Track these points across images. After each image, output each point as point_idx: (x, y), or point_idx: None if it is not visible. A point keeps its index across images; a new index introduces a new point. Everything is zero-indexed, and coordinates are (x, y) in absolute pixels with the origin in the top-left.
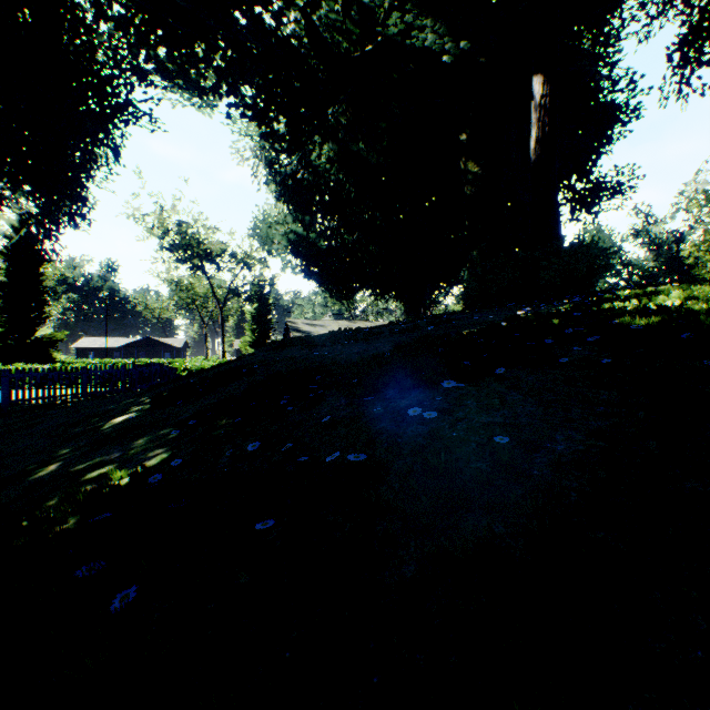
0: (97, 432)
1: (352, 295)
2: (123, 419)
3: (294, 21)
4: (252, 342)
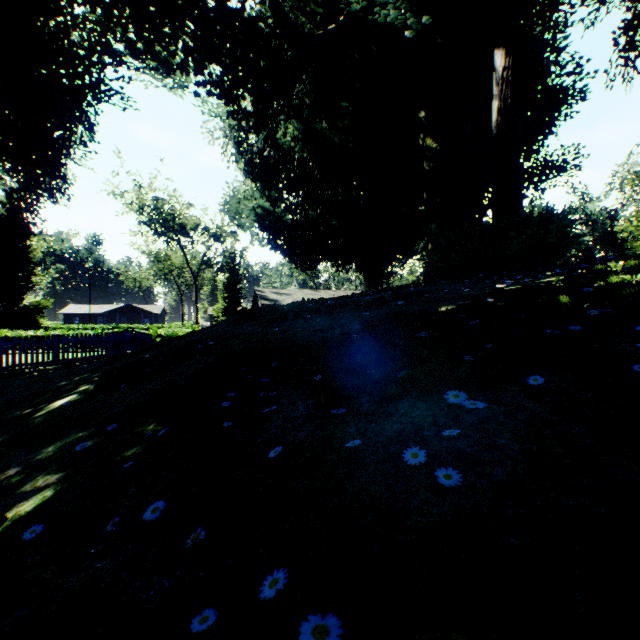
0: (26, 420)
1: (315, 266)
2: (60, 404)
3: (260, 2)
4: (224, 309)
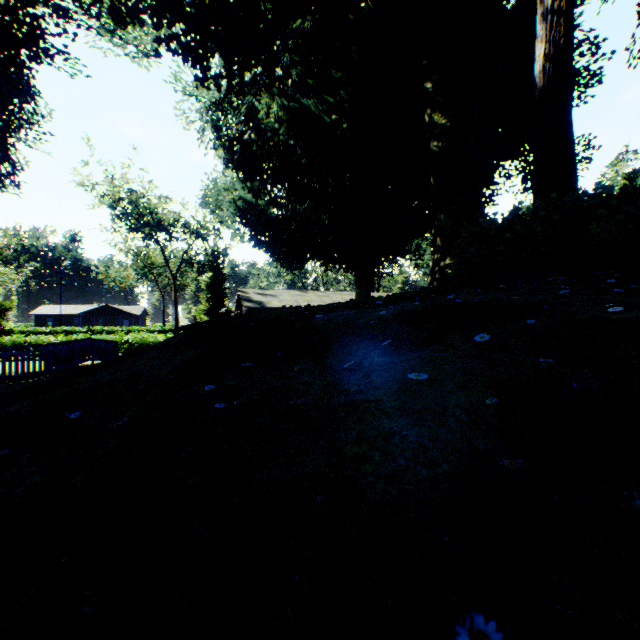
0: None
1: (303, 265)
2: None
3: None
4: (207, 310)
